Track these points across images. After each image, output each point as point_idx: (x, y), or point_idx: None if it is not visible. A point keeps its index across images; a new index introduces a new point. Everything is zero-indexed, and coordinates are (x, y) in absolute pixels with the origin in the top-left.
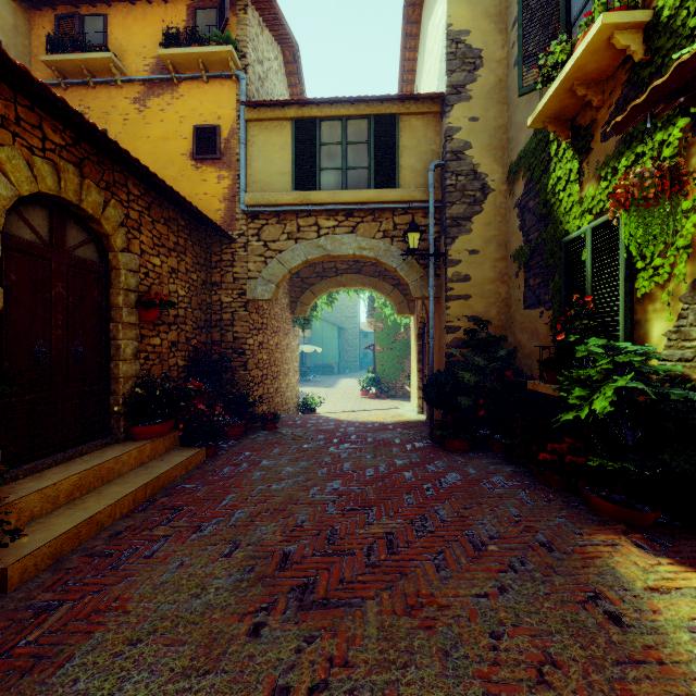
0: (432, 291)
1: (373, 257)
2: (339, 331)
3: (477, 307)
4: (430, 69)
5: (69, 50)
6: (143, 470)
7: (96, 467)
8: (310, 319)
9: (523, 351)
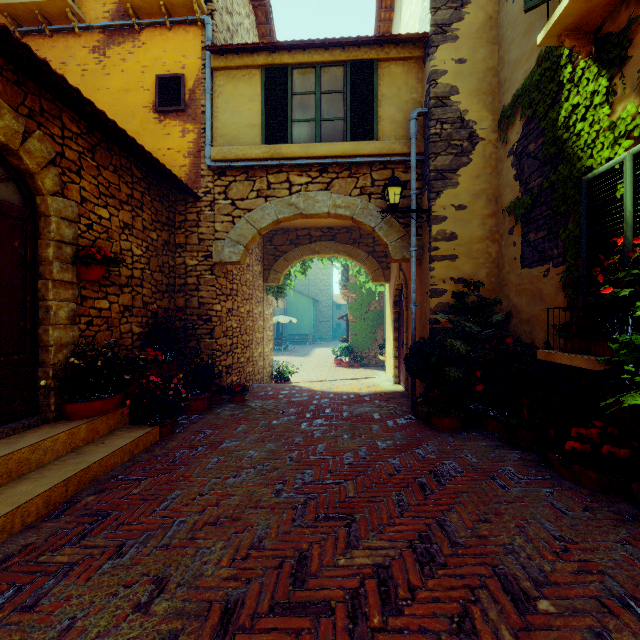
0: (414, 252)
1: (349, 215)
2: (314, 303)
3: (465, 268)
4: (408, 19)
5: None
6: (72, 458)
7: None
8: (283, 287)
9: (520, 316)
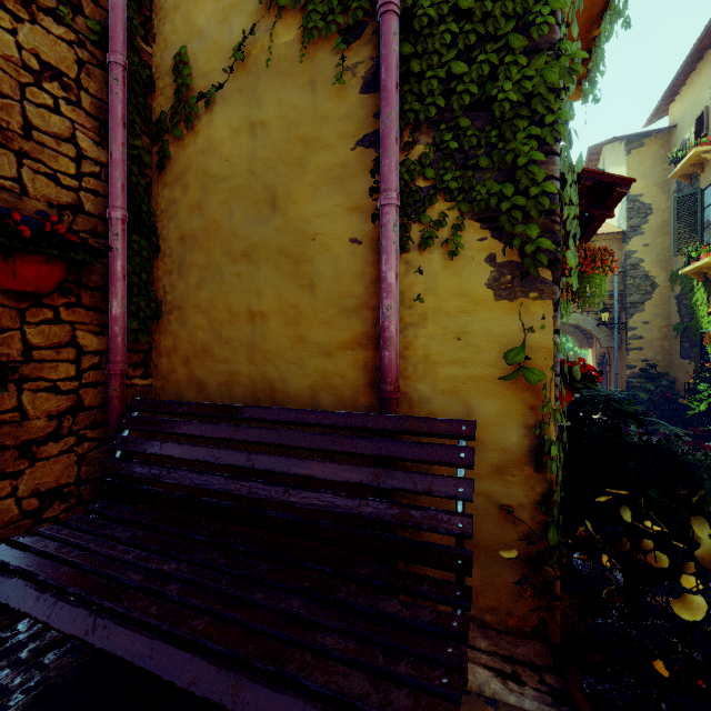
0: (616, 345)
1: (575, 323)
2: None
3: (648, 354)
4: None
5: None
6: None
7: None
8: None
9: (679, 382)
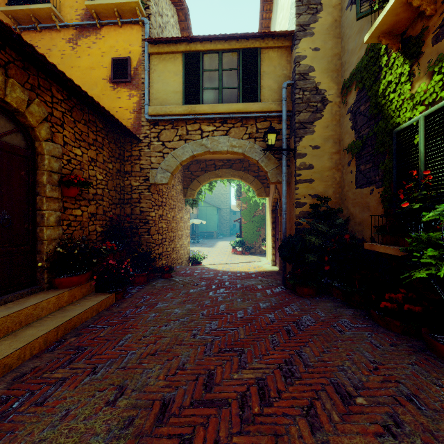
0: (285, 177)
1: (241, 152)
2: (217, 210)
3: (319, 188)
4: (281, 19)
5: (22, 4)
6: (59, 313)
7: (14, 313)
8: (197, 200)
9: (355, 220)
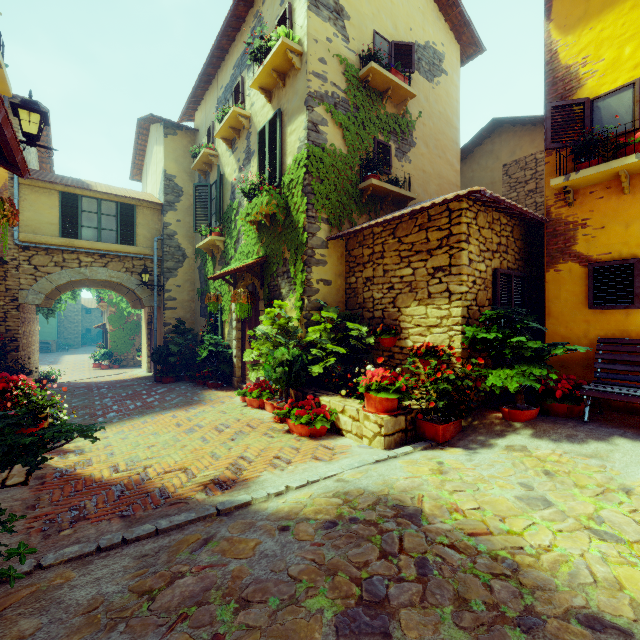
0: (156, 304)
1: (120, 282)
2: None
3: (181, 313)
4: (155, 172)
5: None
6: None
7: None
8: (54, 309)
9: (200, 335)
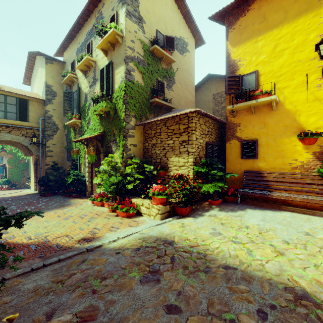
0: (41, 154)
1: (18, 141)
2: None
3: (55, 159)
4: (40, 82)
5: None
6: None
7: None
8: None
9: (67, 170)
